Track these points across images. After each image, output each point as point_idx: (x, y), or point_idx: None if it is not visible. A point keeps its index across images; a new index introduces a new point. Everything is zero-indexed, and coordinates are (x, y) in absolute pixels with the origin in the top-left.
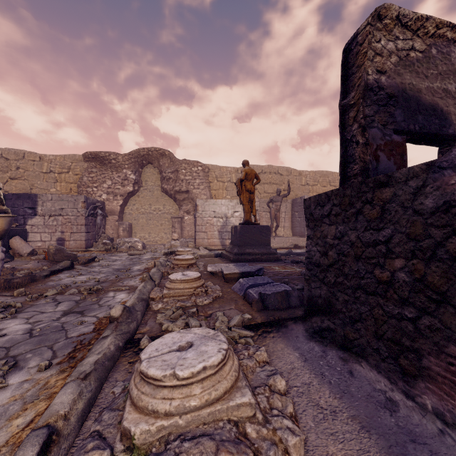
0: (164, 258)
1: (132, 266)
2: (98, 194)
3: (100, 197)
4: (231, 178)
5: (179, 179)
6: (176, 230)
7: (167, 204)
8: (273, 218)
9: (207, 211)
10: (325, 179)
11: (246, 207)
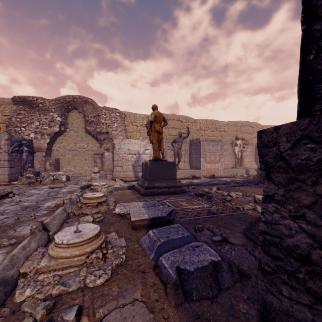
0: (78, 193)
1: (45, 202)
2: (26, 133)
3: (28, 135)
4: (143, 123)
5: (100, 123)
6: (97, 164)
7: (90, 142)
8: (176, 155)
9: (123, 149)
10: (213, 126)
11: (155, 146)
